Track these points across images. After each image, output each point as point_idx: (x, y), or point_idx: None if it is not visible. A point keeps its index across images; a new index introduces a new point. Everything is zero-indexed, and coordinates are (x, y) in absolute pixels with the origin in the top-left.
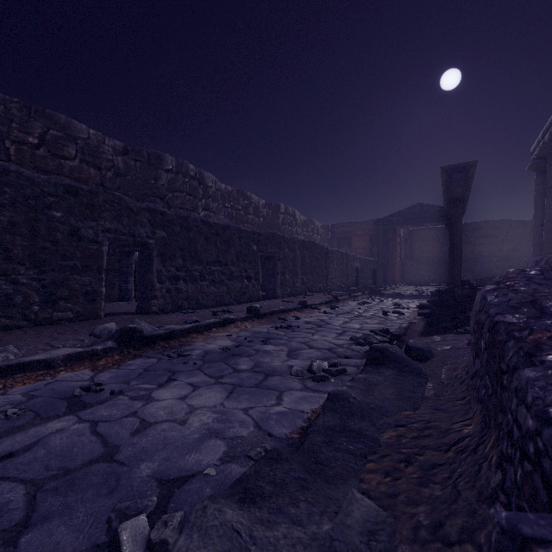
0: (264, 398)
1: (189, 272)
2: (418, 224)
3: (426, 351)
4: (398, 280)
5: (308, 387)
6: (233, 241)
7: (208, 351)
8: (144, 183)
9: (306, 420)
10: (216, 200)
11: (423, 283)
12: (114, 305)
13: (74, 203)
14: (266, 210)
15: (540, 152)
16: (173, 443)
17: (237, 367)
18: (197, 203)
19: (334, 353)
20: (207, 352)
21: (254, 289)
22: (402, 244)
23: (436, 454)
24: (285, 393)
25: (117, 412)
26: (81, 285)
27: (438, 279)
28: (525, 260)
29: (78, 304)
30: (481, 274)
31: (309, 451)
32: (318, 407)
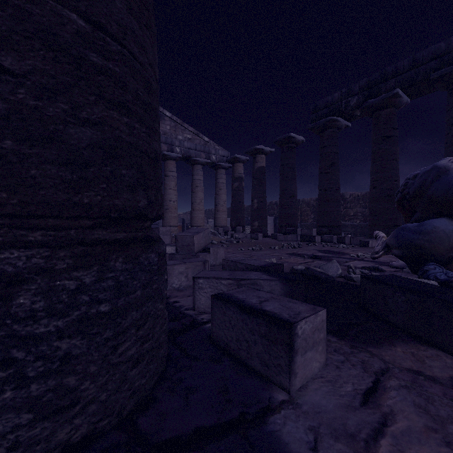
0: None
1: None
2: None
3: None
4: None
5: None
6: None
7: None
8: None
9: None
10: None
11: None
12: None
13: None
14: None
15: None
16: None
17: None
18: None
19: None
20: None
21: None
22: None
23: None
24: None
25: None
26: None
27: None
28: None
29: None
30: None
31: None
32: None
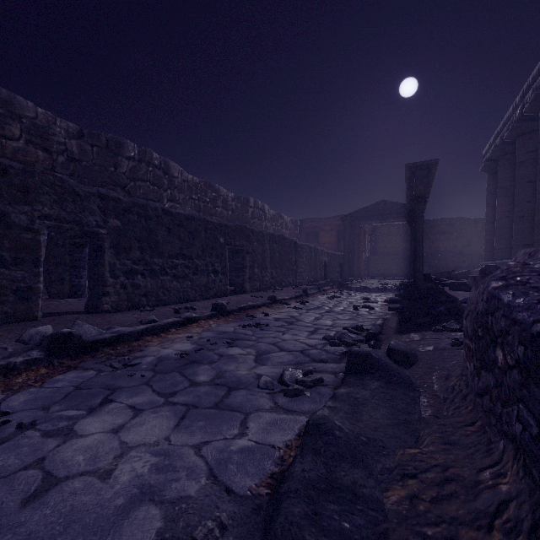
0: (224, 426)
1: (148, 266)
2: (382, 220)
3: (410, 354)
4: (363, 274)
5: (279, 405)
6: (198, 232)
7: (162, 358)
8: (102, 170)
9: (278, 461)
10: (183, 191)
11: (387, 277)
12: (61, 303)
13: (1, 184)
14: (235, 203)
15: (492, 154)
16: (82, 520)
17: (195, 379)
18: (162, 193)
19: (307, 356)
20: (161, 359)
21: (222, 284)
22: (367, 239)
23: (472, 534)
24: (252, 416)
25: (15, 461)
26: (10, 281)
27: (400, 273)
28: (477, 255)
29: (6, 303)
30: (439, 268)
31: (284, 539)
32: (293, 438)
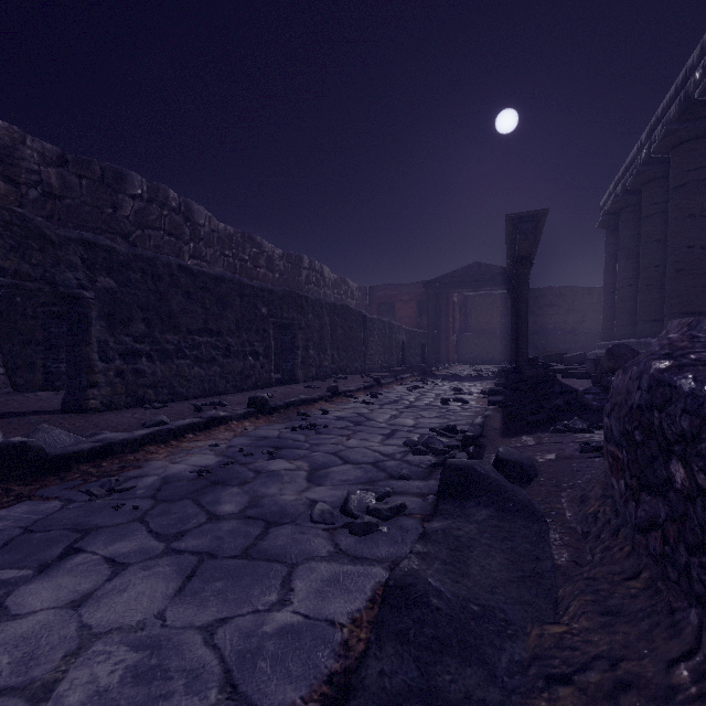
0: (255, 588)
1: (157, 345)
2: (476, 288)
3: (527, 466)
4: (451, 358)
5: (342, 550)
6: (231, 299)
7: (170, 478)
8: (95, 211)
9: (340, 650)
10: (212, 245)
11: (481, 361)
12: (27, 398)
13: None
14: (284, 262)
15: (612, 206)
16: None
17: (216, 510)
18: (182, 247)
19: (382, 470)
20: (168, 480)
21: (264, 370)
22: (456, 313)
23: None
24: (300, 570)
25: None
26: None
27: (498, 357)
28: (593, 333)
29: None
30: (546, 350)
31: None
32: (363, 605)
